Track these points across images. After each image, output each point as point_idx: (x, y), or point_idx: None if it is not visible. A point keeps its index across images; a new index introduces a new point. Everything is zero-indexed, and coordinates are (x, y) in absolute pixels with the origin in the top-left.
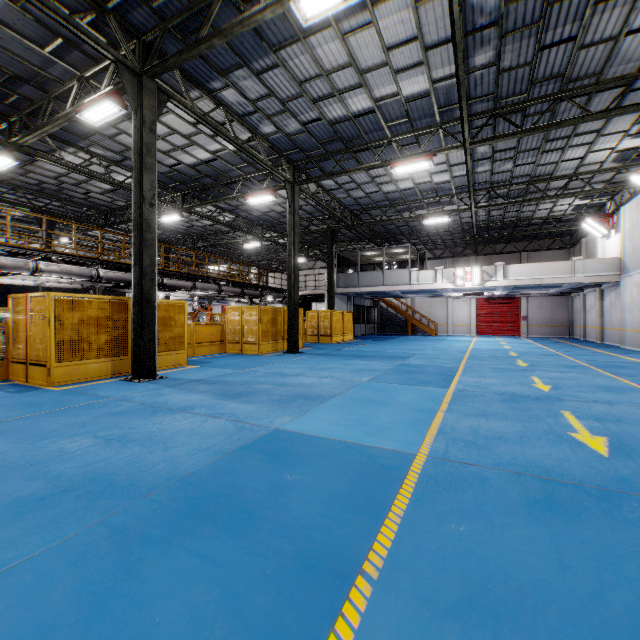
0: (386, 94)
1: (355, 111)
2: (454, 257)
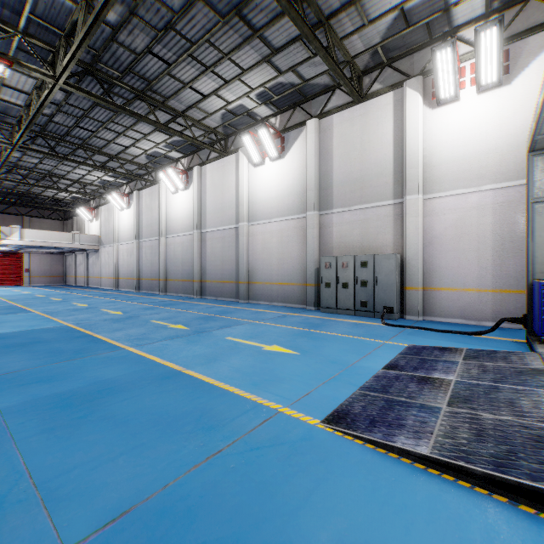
0: None
1: None
2: None
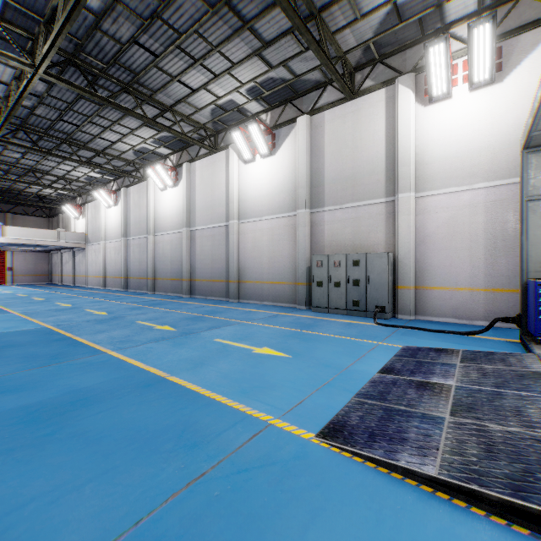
0: None
1: None
2: None
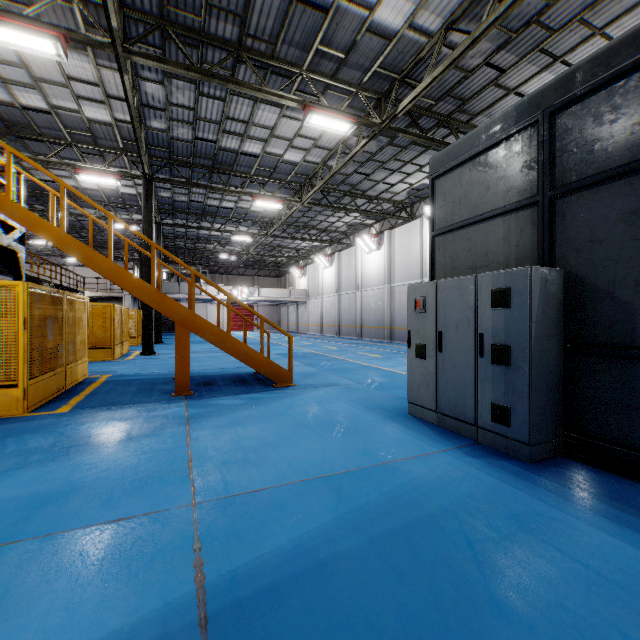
0: (243, 207)
1: (223, 206)
2: (212, 273)
